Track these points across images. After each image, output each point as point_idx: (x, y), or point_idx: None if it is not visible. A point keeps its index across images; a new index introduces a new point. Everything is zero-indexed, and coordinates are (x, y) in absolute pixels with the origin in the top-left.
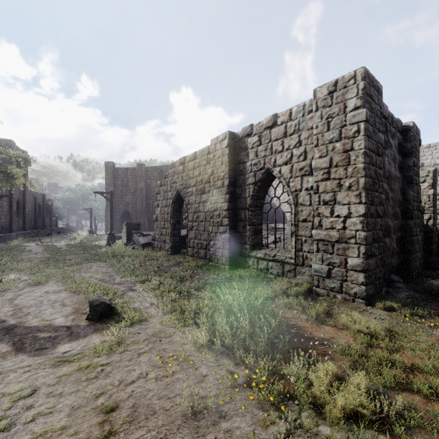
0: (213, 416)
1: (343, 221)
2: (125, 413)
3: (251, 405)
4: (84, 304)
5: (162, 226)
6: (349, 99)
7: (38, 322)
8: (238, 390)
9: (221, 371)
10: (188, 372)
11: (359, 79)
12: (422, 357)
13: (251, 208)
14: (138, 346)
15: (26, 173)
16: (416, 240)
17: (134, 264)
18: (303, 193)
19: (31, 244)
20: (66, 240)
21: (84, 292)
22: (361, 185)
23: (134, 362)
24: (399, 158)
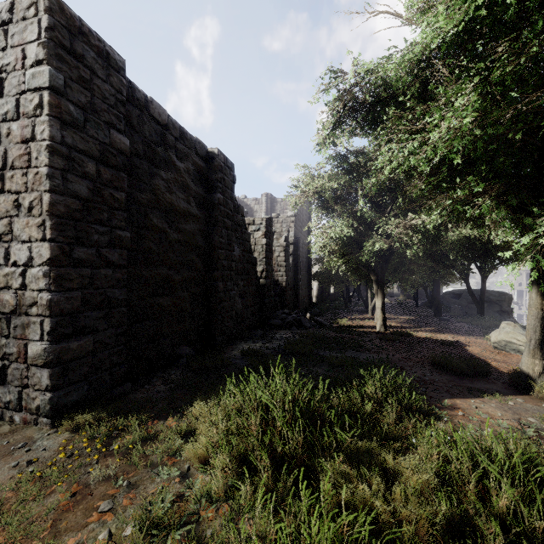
0: None
1: (23, 274)
2: None
3: None
4: None
5: None
6: (29, 42)
7: None
8: None
9: None
10: None
11: (42, 10)
12: None
13: None
14: None
15: None
16: (227, 296)
17: None
18: None
19: None
20: None
21: None
22: (45, 207)
23: None
24: (199, 190)
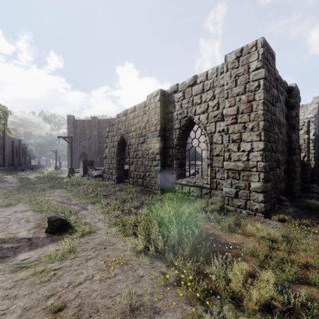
0: (148, 312)
1: (247, 155)
2: (70, 312)
3: (180, 300)
4: (44, 221)
5: (110, 162)
6: (252, 61)
7: (4, 235)
8: (169, 288)
9: (155, 272)
10: (128, 273)
11: (259, 47)
12: (314, 256)
13: (177, 147)
14: (87, 253)
15: (5, 123)
16: (297, 170)
17: (88, 190)
18: (216, 134)
19: (9, 176)
20: (36, 174)
21: (46, 211)
22: (261, 127)
23: (82, 266)
24: (285, 110)
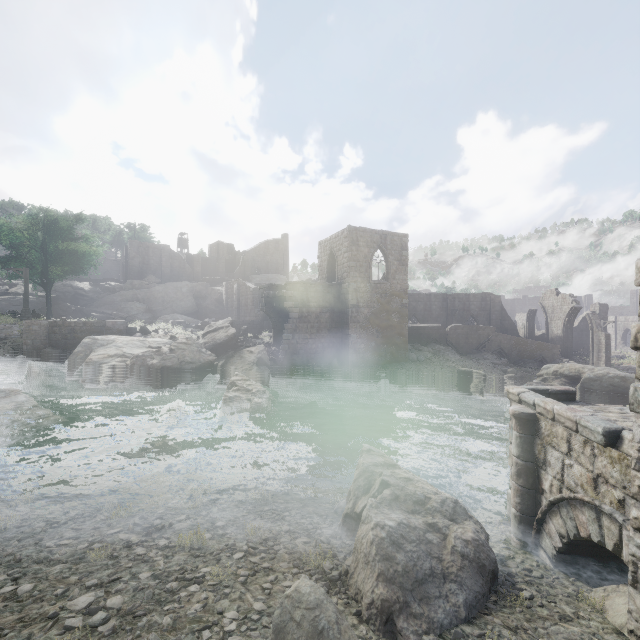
0: None
1: None
2: None
3: None
4: None
5: None
6: None
7: None
8: None
9: None
10: None
11: None
12: None
13: (622, 337)
14: None
15: None
16: None
17: None
18: None
19: None
20: None
21: None
22: None
23: None
24: None
